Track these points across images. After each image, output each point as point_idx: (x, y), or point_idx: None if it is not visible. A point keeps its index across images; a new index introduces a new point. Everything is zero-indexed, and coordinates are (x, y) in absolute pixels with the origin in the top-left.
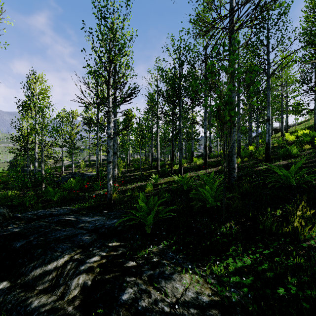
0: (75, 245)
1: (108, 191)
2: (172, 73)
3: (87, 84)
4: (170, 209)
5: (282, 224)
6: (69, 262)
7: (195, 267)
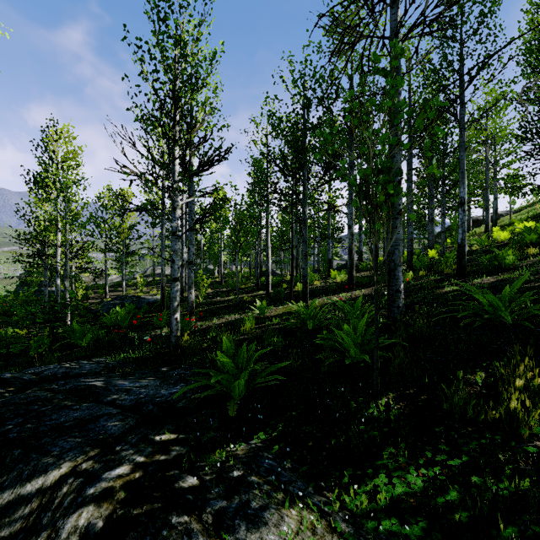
0: (89, 441)
1: (172, 331)
2: (289, 121)
3: (130, 139)
4: (277, 367)
5: (487, 401)
6: (68, 478)
7: (308, 498)
